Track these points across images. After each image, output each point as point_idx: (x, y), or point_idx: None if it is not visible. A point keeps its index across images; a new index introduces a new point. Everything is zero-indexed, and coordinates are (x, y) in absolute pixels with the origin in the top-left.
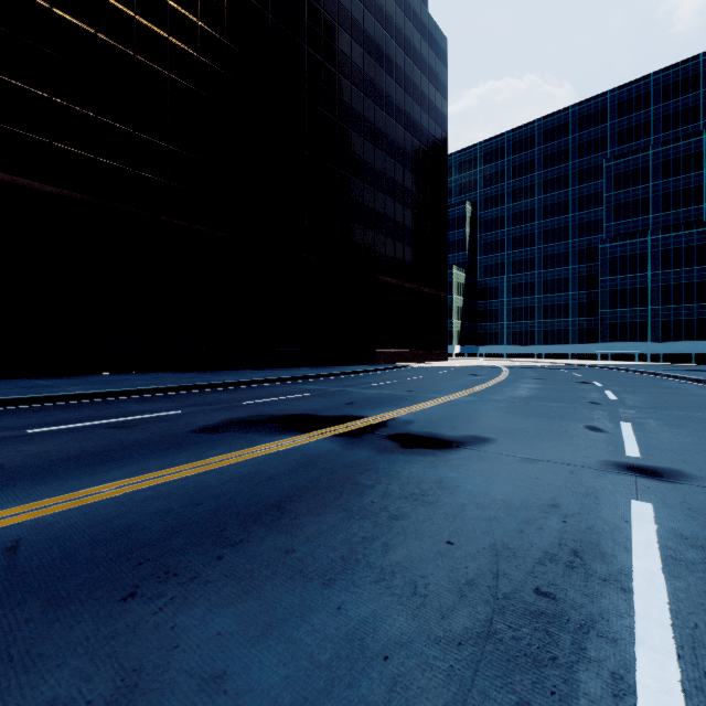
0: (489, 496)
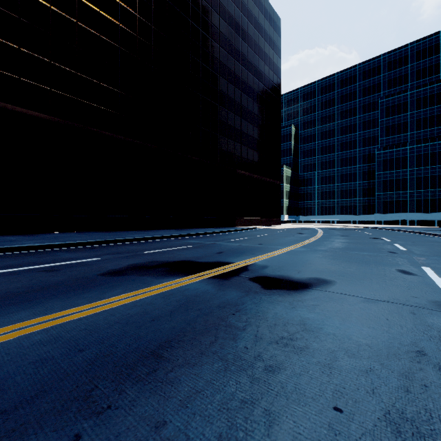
0: (353, 341)
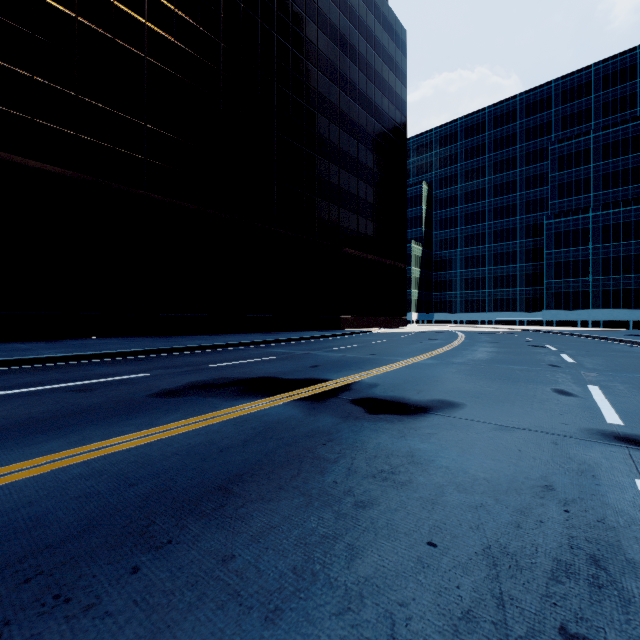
0: (469, 475)
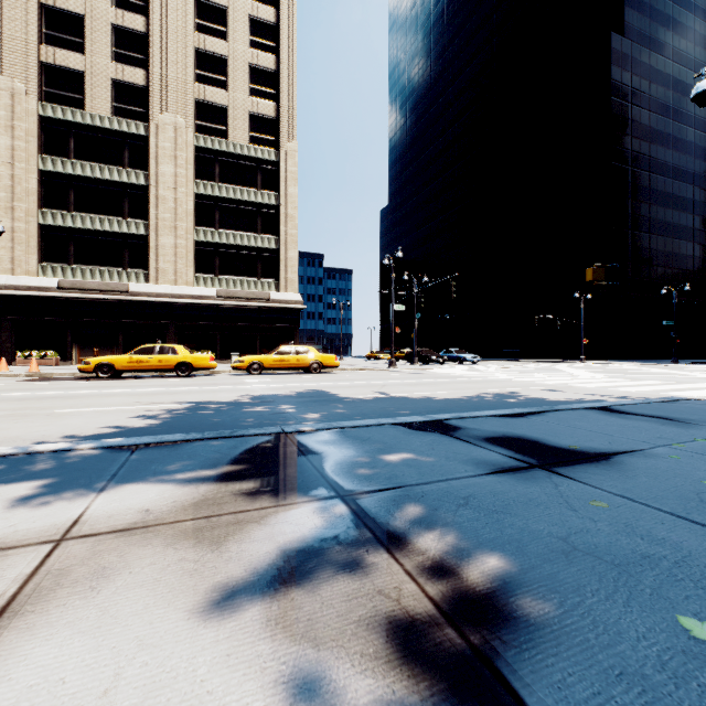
0: None
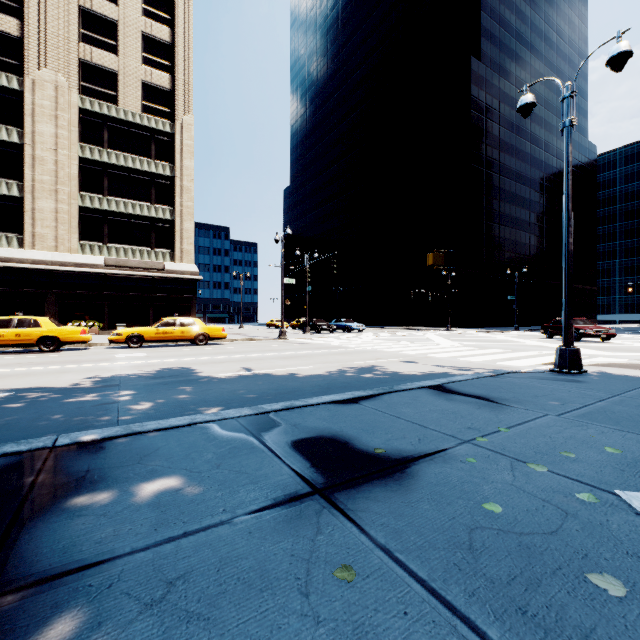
0: None
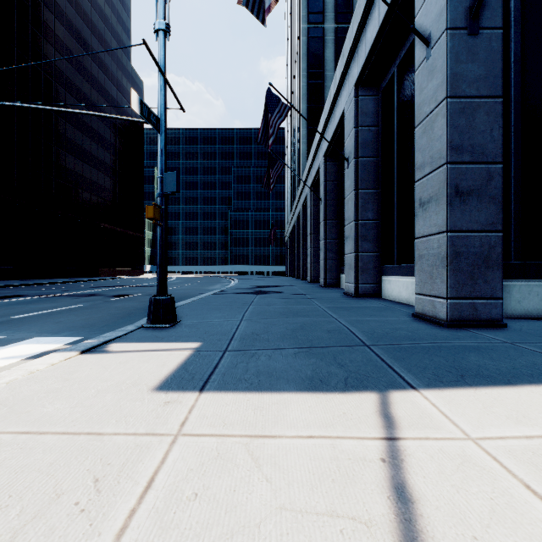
0: None
